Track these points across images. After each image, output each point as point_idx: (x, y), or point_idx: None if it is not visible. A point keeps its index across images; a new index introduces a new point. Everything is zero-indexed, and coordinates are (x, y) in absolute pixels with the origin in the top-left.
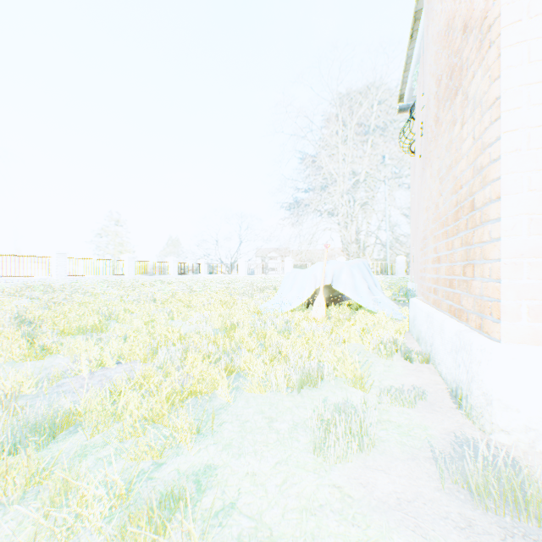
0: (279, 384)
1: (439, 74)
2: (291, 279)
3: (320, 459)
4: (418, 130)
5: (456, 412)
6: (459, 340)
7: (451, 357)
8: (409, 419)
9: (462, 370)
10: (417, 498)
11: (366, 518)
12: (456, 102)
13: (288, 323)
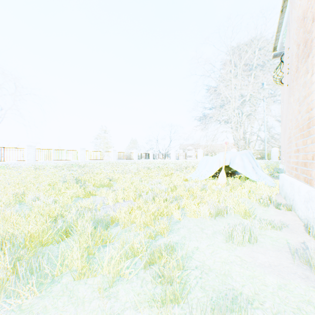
0: (204, 214)
1: (299, 41)
2: (205, 162)
3: (229, 246)
4: (286, 72)
5: (306, 234)
6: (308, 196)
7: (304, 205)
8: (277, 235)
9: (310, 212)
10: (280, 265)
11: (253, 268)
12: (308, 61)
13: (204, 186)
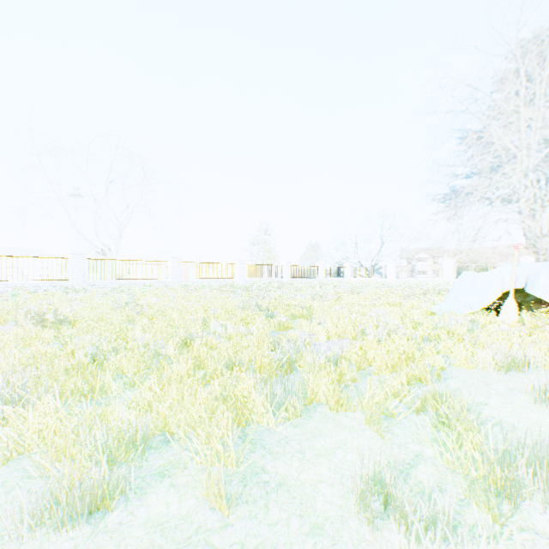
0: (486, 363)
1: None
2: (468, 282)
3: (540, 407)
4: None
5: None
6: None
7: None
8: None
9: None
10: None
11: None
12: None
13: (474, 323)
